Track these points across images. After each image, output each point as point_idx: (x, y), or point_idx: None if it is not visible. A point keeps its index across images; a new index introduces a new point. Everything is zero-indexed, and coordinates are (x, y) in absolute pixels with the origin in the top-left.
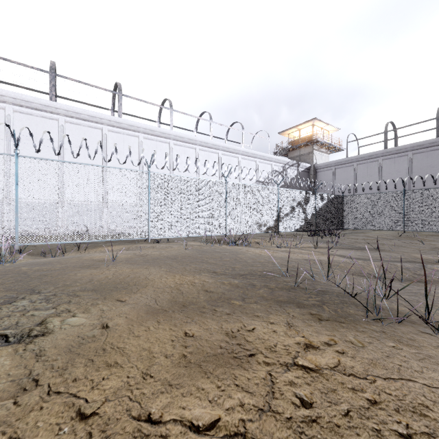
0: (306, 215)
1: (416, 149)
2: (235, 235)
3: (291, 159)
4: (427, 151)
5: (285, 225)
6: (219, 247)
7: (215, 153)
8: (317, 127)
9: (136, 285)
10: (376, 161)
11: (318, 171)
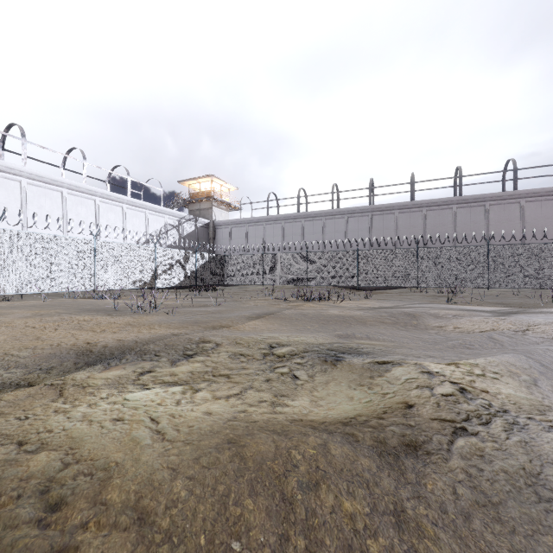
0: (186, 272)
1: (287, 219)
2: (103, 290)
3: (191, 212)
4: (293, 222)
5: (162, 281)
6: (82, 300)
7: (90, 199)
8: (217, 184)
9: (6, 314)
10: (262, 225)
11: (217, 228)
